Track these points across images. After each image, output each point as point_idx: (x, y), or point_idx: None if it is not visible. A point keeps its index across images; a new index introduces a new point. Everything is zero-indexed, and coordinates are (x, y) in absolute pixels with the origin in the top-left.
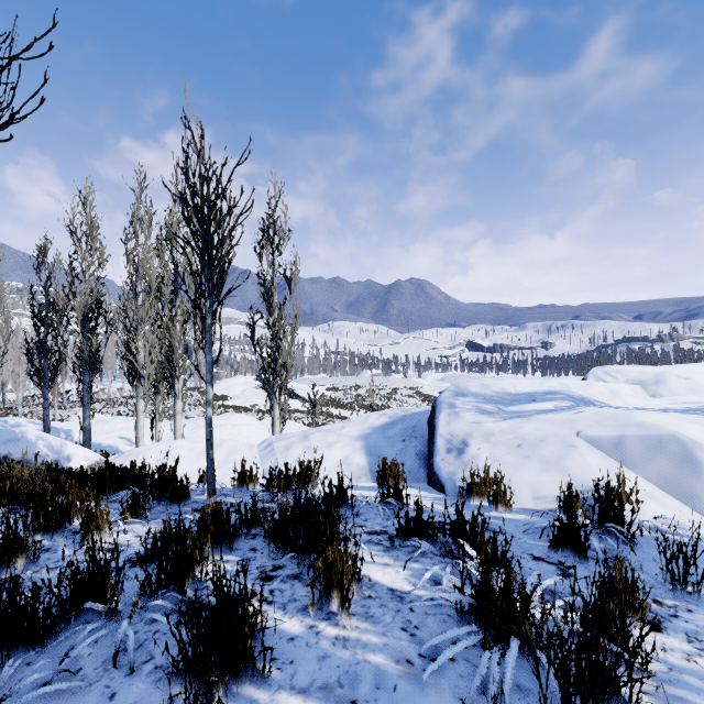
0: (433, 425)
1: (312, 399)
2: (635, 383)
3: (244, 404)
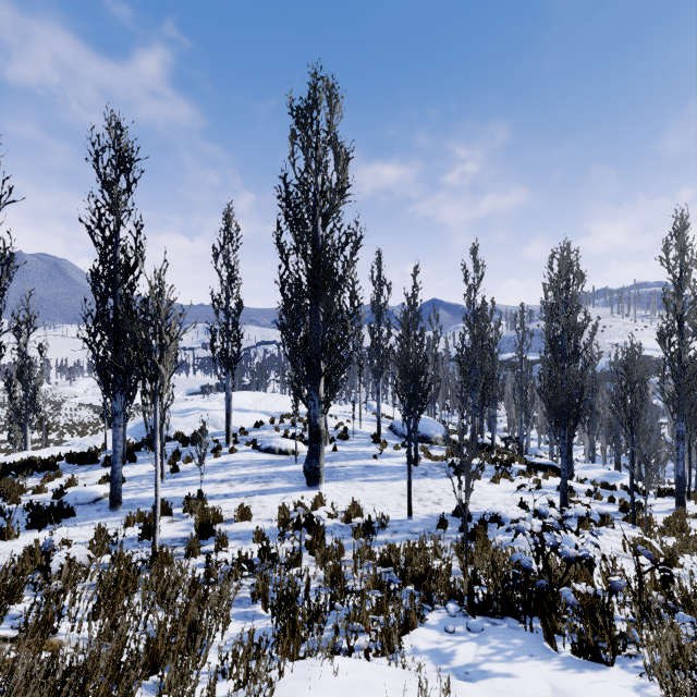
0: None
1: (41, 425)
2: (220, 401)
3: None
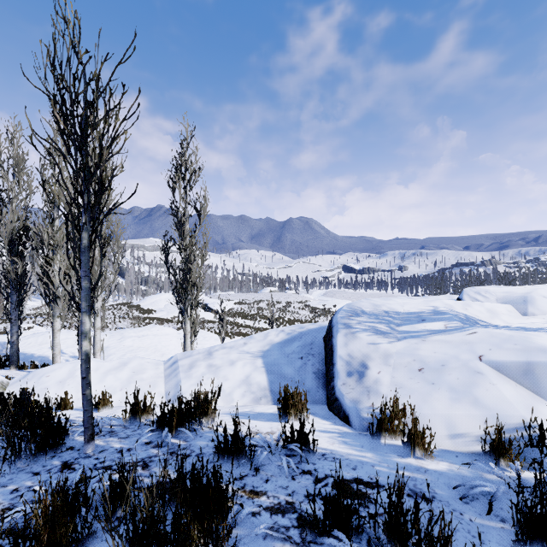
0: (331, 345)
1: (220, 314)
2: (505, 302)
3: (166, 316)
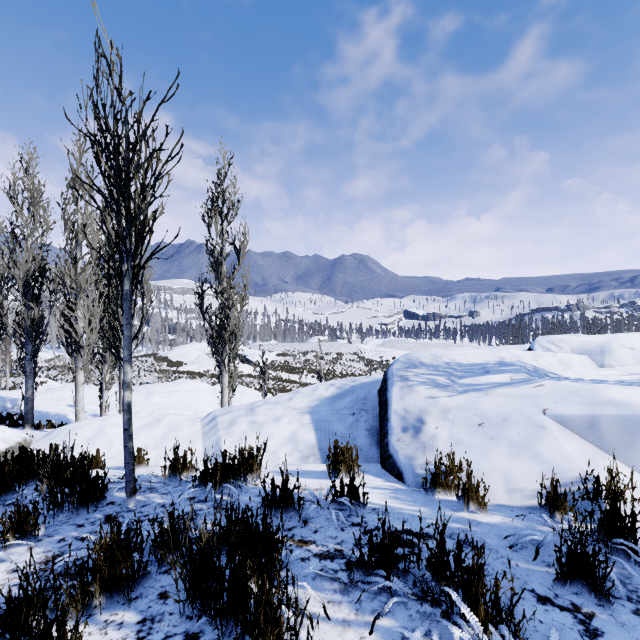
0: (386, 399)
1: (262, 367)
2: (581, 353)
3: (198, 369)
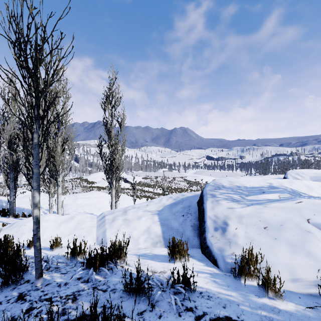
0: (203, 208)
1: (133, 185)
2: (316, 180)
3: (102, 185)
